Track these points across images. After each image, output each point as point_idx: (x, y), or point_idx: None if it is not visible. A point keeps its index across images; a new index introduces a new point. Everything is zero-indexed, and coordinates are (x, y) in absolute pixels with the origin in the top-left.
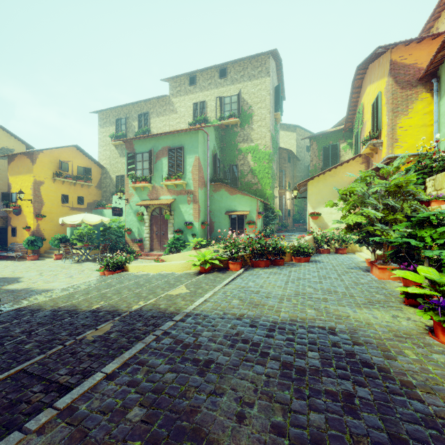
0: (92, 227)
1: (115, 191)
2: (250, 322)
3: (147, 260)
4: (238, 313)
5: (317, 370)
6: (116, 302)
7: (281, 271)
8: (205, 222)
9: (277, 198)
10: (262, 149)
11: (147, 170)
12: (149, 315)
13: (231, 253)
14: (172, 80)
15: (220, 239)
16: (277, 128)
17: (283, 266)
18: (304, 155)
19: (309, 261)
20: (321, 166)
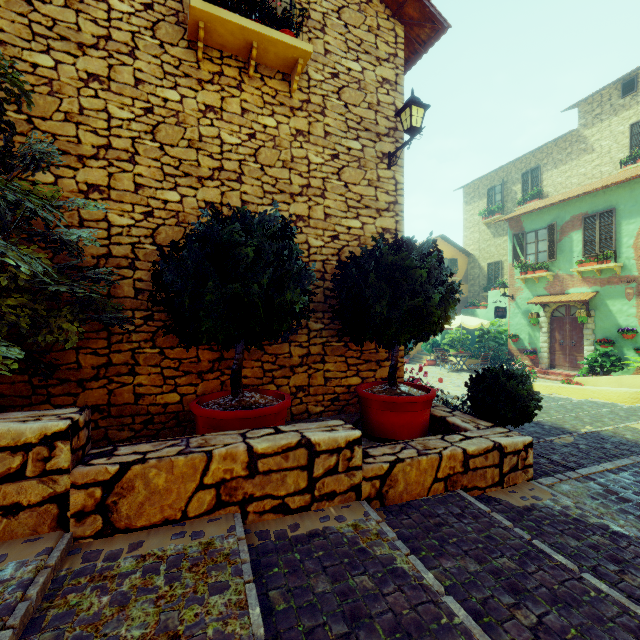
0: (465, 331)
1: (486, 284)
2: None
3: (546, 380)
4: None
5: None
6: (554, 420)
7: None
8: None
9: None
10: None
11: (543, 254)
12: (614, 440)
13: None
14: (582, 103)
15: None
16: None
17: None
18: None
19: None
20: None
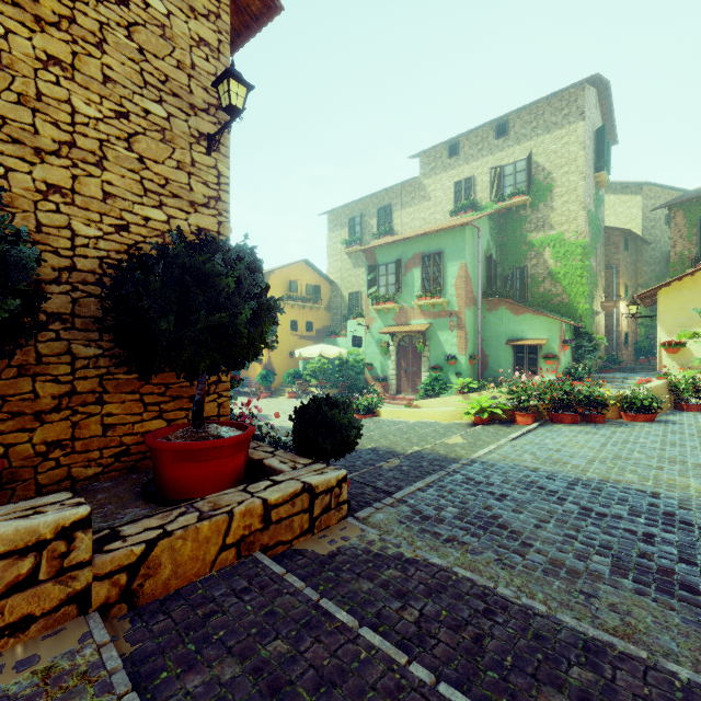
0: (326, 361)
1: (347, 313)
2: (547, 476)
3: (394, 405)
4: (532, 467)
5: (620, 516)
6: (389, 444)
7: (597, 430)
8: (475, 355)
9: (601, 314)
10: (570, 239)
11: (392, 286)
12: (430, 457)
13: (518, 401)
14: (423, 154)
15: (499, 381)
16: (599, 196)
17: (602, 425)
18: (659, 232)
19: (654, 420)
20: (695, 254)
